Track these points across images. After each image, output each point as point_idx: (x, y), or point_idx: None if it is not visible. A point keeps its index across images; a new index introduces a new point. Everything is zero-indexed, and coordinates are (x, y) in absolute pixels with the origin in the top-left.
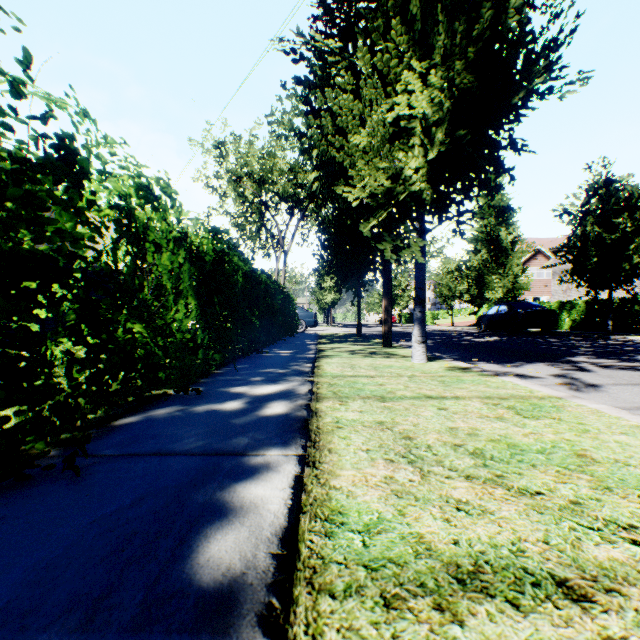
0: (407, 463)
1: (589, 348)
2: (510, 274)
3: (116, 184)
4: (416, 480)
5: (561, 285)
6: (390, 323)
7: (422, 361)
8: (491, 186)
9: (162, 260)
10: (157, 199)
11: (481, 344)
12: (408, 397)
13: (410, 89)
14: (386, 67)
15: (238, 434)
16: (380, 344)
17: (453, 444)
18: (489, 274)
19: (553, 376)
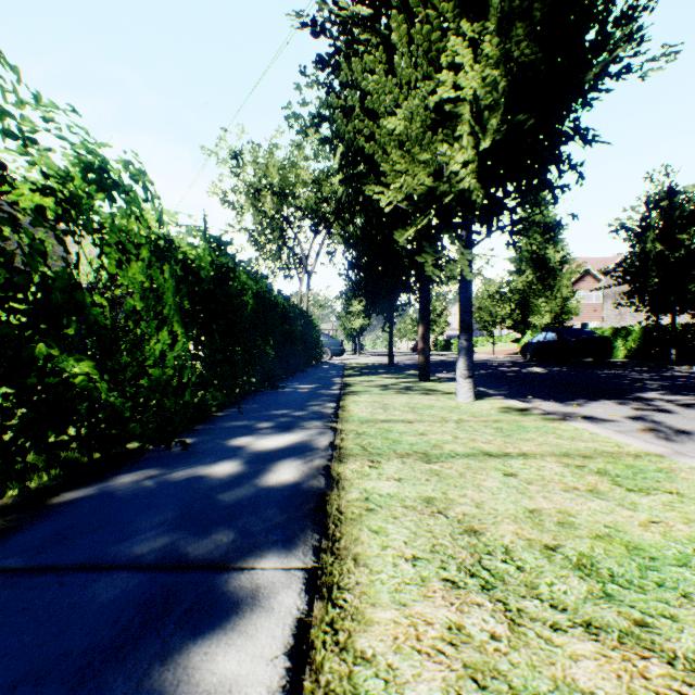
0: (480, 590)
1: (656, 381)
2: (558, 297)
3: (50, 160)
4: (503, 636)
5: (614, 309)
6: (428, 353)
7: (468, 399)
8: (554, 187)
9: (132, 273)
10: (117, 186)
11: (530, 376)
12: (460, 454)
13: (458, 62)
14: (426, 40)
15: (222, 523)
16: (415, 377)
17: (543, 545)
18: (535, 297)
19: (629, 419)
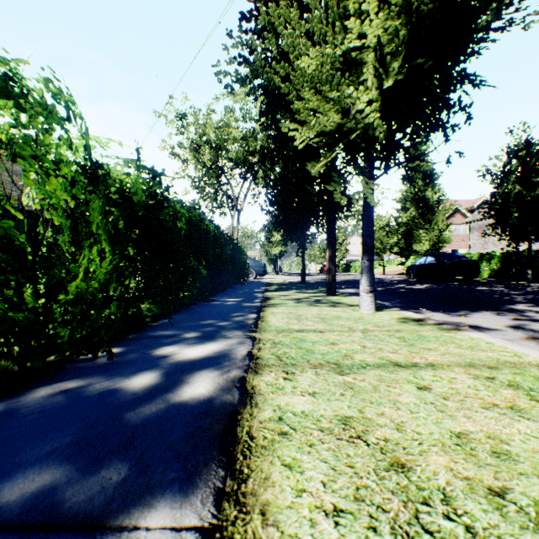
0: None
1: (520, 295)
2: (435, 229)
3: None
4: None
5: (479, 239)
6: (334, 272)
7: (370, 311)
8: (446, 126)
9: (52, 189)
10: (26, 96)
11: (416, 291)
12: (371, 365)
13: (364, 9)
14: None
15: (118, 452)
16: (323, 292)
17: (487, 489)
18: (417, 229)
19: (511, 328)
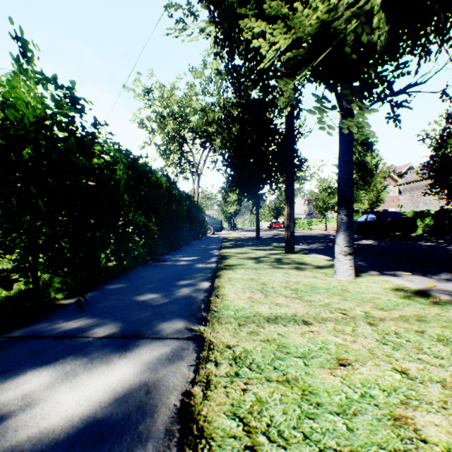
0: None
1: None
2: (374, 190)
3: None
4: None
5: (411, 199)
6: (293, 229)
7: (349, 277)
8: None
9: None
10: None
11: (369, 247)
12: None
13: None
14: None
15: None
16: (280, 248)
17: None
18: (357, 190)
19: None
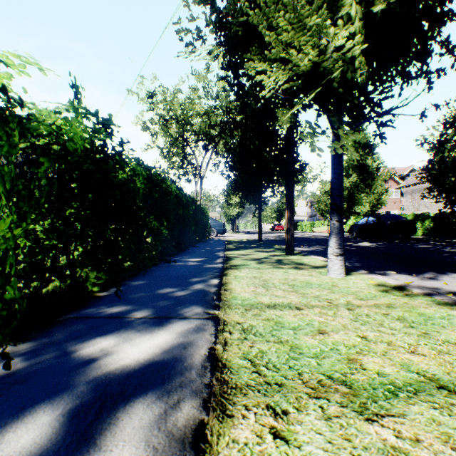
0: None
1: None
2: (375, 193)
3: None
4: None
5: (412, 201)
6: (293, 232)
7: (340, 275)
8: (431, 72)
9: None
10: None
11: (366, 249)
12: (402, 387)
13: None
14: None
15: None
16: (281, 250)
17: None
18: (358, 193)
19: None
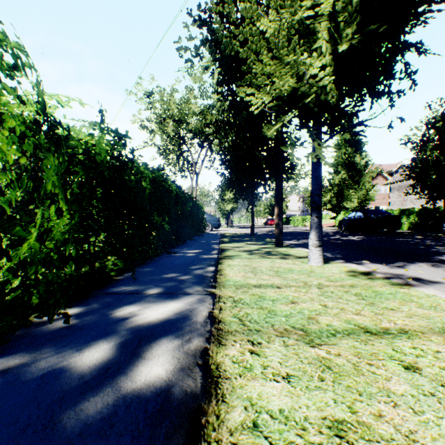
0: None
1: (443, 247)
2: (363, 189)
3: None
4: None
5: (399, 197)
6: (281, 226)
7: (319, 264)
8: (392, 92)
9: None
10: None
11: (351, 243)
12: (340, 331)
13: None
14: None
15: None
16: (271, 243)
17: None
18: (347, 189)
19: None
